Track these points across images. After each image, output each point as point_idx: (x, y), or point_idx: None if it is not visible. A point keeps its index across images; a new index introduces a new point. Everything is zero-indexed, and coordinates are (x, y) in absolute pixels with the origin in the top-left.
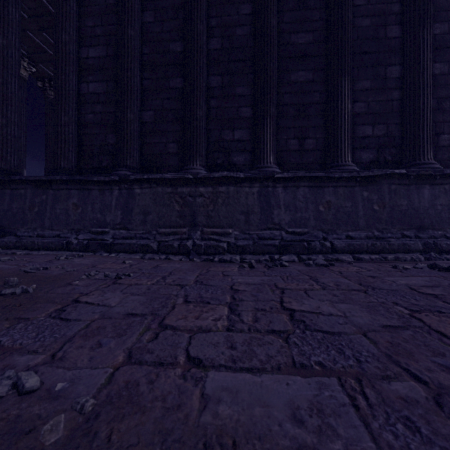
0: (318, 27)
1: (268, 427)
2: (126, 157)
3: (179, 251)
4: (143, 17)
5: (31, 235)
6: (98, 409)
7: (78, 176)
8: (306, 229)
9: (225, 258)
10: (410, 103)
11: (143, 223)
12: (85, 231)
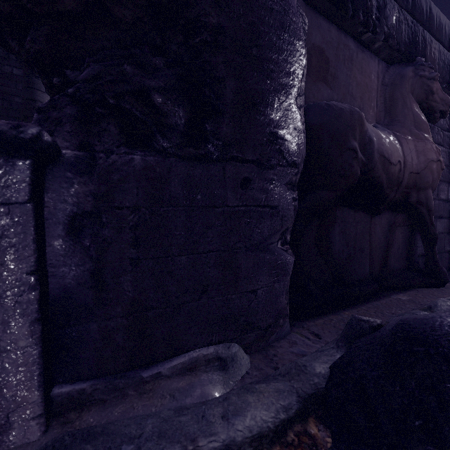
0: None
1: None
2: None
3: None
4: None
5: None
6: None
7: None
8: None
9: None
10: None
11: None
12: None
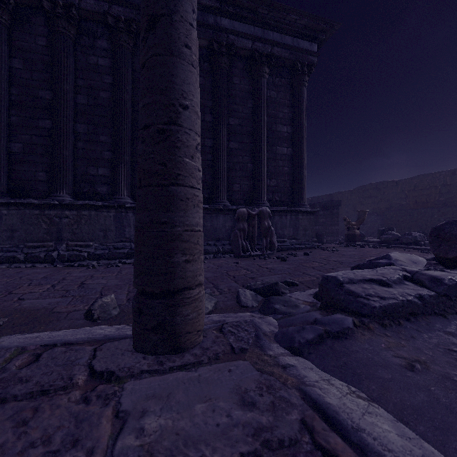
0: None
1: (38, 306)
2: None
3: (45, 260)
4: (11, 62)
5: None
6: None
7: None
8: None
9: (83, 263)
10: (215, 164)
11: (11, 239)
12: None
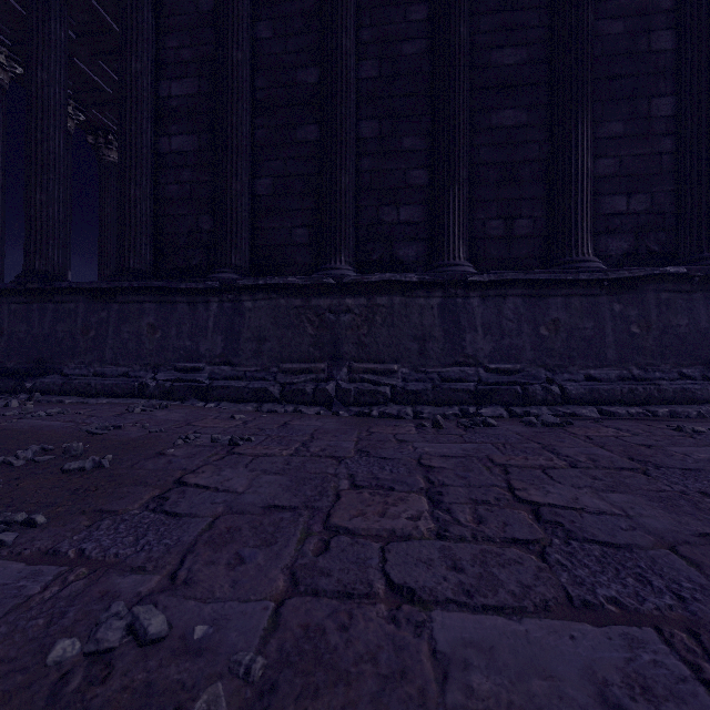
0: (537, 38)
1: None
2: (229, 252)
3: (315, 399)
4: (256, 30)
5: (85, 374)
6: (272, 675)
7: (156, 281)
8: (519, 365)
9: (389, 411)
10: (693, 157)
11: (257, 356)
12: (167, 368)
